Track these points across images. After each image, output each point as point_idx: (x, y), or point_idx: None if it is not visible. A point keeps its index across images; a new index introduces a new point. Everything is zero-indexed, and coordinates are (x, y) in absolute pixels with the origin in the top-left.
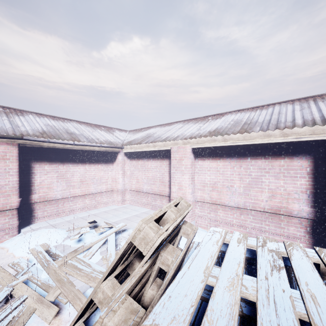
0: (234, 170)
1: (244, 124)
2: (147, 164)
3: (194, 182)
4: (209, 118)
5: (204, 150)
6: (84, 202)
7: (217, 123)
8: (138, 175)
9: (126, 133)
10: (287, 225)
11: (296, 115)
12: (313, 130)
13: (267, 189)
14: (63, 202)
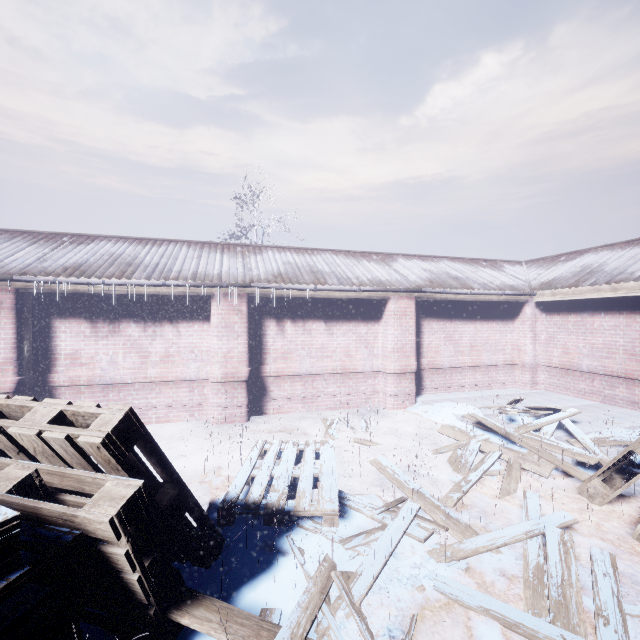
0: None
1: None
2: (590, 321)
3: None
4: None
5: None
6: (474, 377)
7: None
8: (568, 342)
9: (523, 267)
10: None
11: None
12: None
13: None
14: (451, 374)
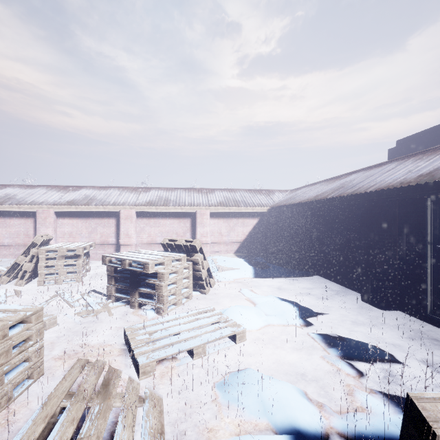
0: (83, 224)
1: (89, 199)
2: (9, 221)
3: (56, 233)
4: (70, 188)
5: (64, 212)
6: None
7: (75, 195)
8: None
9: None
10: (108, 249)
11: (113, 199)
12: (114, 207)
13: (99, 233)
14: None
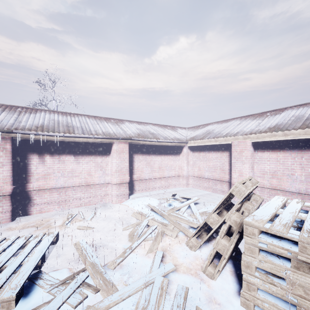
0: (295, 160)
1: (305, 120)
2: (208, 155)
3: (253, 170)
4: (267, 114)
5: (263, 143)
6: (161, 183)
7: (276, 119)
8: (200, 165)
9: (186, 130)
10: None
11: None
12: None
13: None
14: (149, 182)
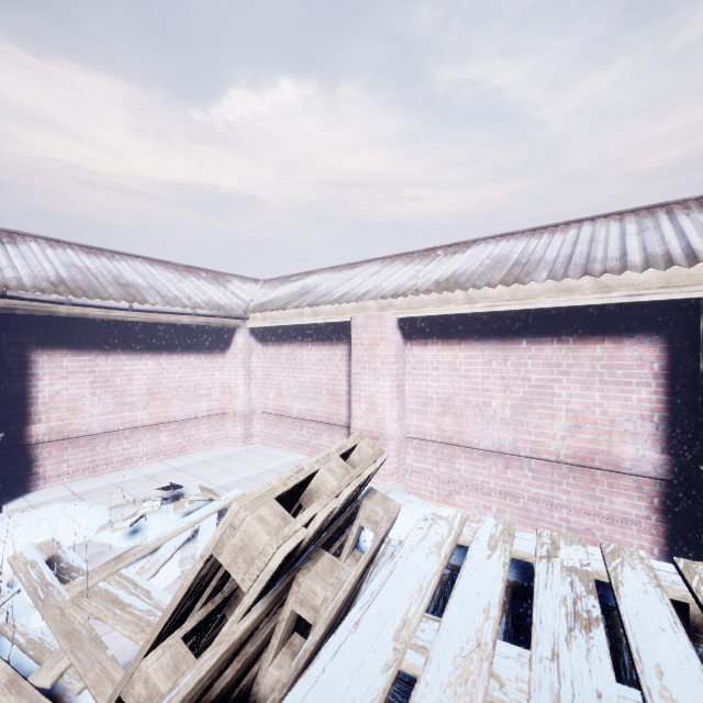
0: (492, 368)
1: (513, 265)
2: (300, 354)
3: (403, 395)
4: (438, 252)
5: (425, 323)
6: (156, 442)
7: (454, 262)
8: (281, 380)
9: (257, 286)
10: (609, 492)
11: (629, 245)
12: (667, 278)
13: (565, 412)
14: (108, 442)
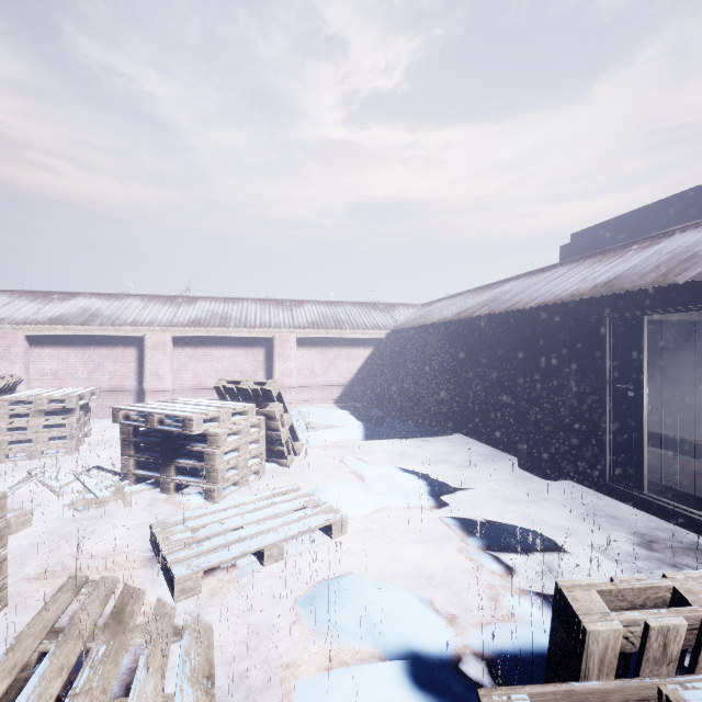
0: (79, 357)
1: (90, 315)
2: None
3: (29, 372)
4: (55, 296)
5: (44, 337)
6: None
7: (63, 307)
8: None
9: None
10: (123, 398)
11: (133, 315)
12: (134, 329)
13: (108, 372)
14: None
